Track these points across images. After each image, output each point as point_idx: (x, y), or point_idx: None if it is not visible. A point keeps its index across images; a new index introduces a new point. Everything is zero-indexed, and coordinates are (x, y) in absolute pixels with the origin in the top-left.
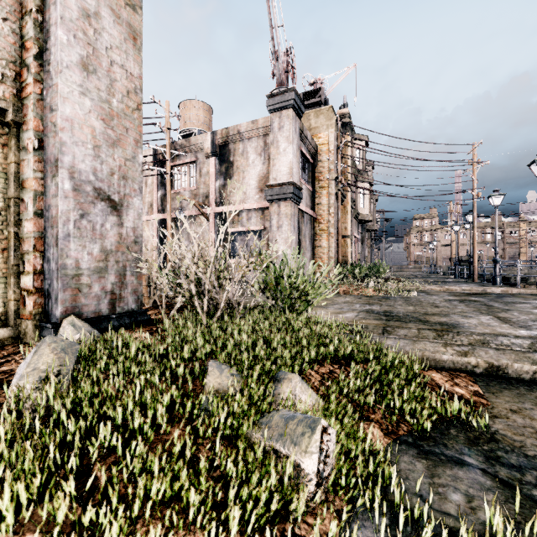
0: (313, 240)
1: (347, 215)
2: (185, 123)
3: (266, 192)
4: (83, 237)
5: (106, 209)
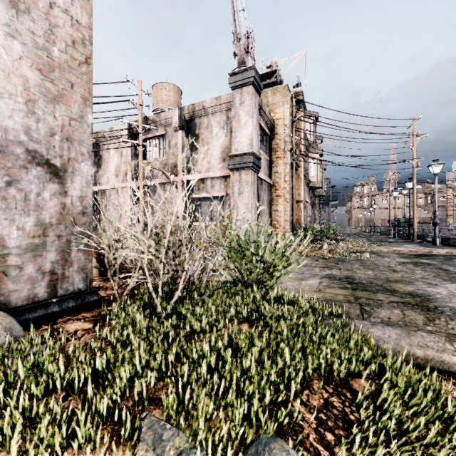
0: (270, 205)
1: (301, 182)
2: (157, 103)
3: (228, 162)
4: (10, 208)
5: (44, 175)
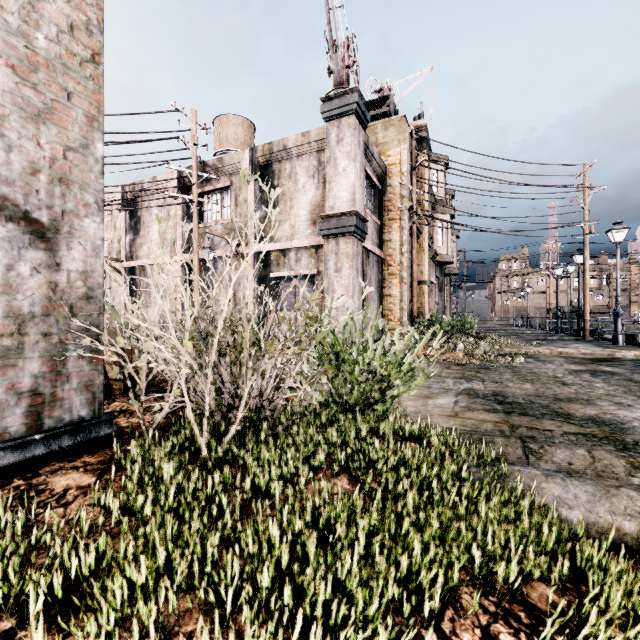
0: (380, 287)
1: (424, 255)
2: (220, 143)
3: (320, 225)
4: None
5: (21, 237)
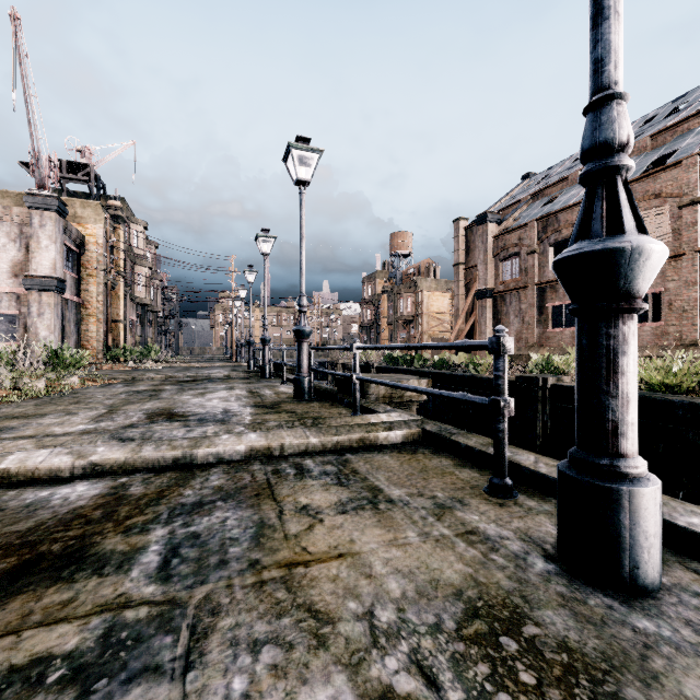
0: (79, 324)
1: (120, 301)
2: None
3: (24, 281)
4: None
5: None
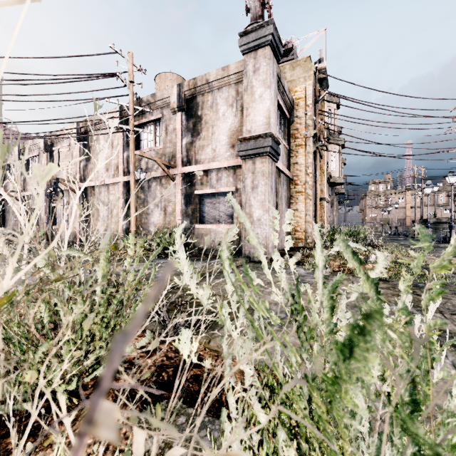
0: (289, 203)
1: (324, 176)
2: None
3: (238, 147)
4: None
5: None
